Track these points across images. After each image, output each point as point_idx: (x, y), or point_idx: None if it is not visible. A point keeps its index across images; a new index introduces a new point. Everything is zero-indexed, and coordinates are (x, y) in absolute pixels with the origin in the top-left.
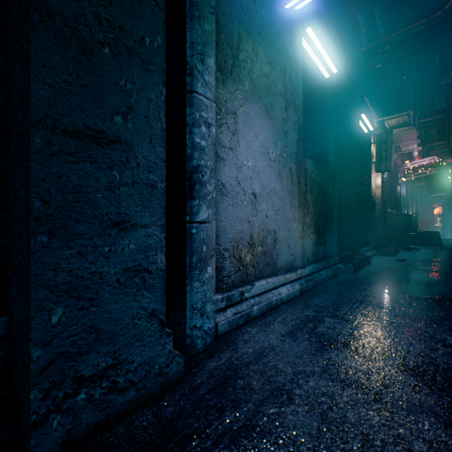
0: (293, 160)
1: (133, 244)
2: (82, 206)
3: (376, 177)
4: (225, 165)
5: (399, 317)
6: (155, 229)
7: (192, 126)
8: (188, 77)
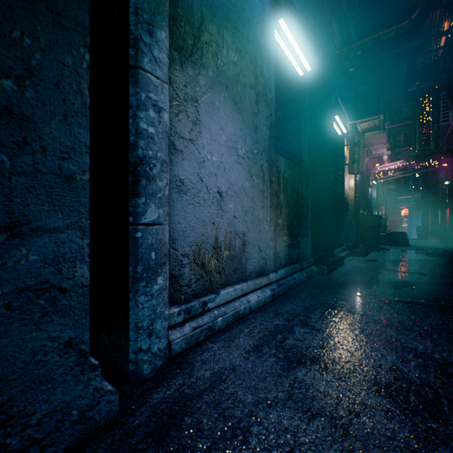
0: (264, 158)
1: (36, 255)
2: None
3: (349, 179)
4: (184, 159)
5: (370, 323)
6: (73, 233)
7: (136, 109)
8: (131, 49)
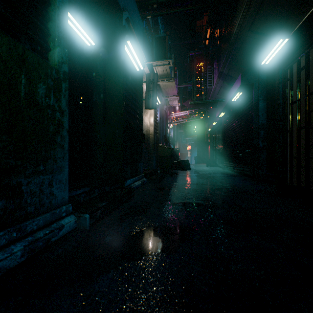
0: None
1: None
2: None
3: (150, 117)
4: None
5: None
6: None
7: None
8: None
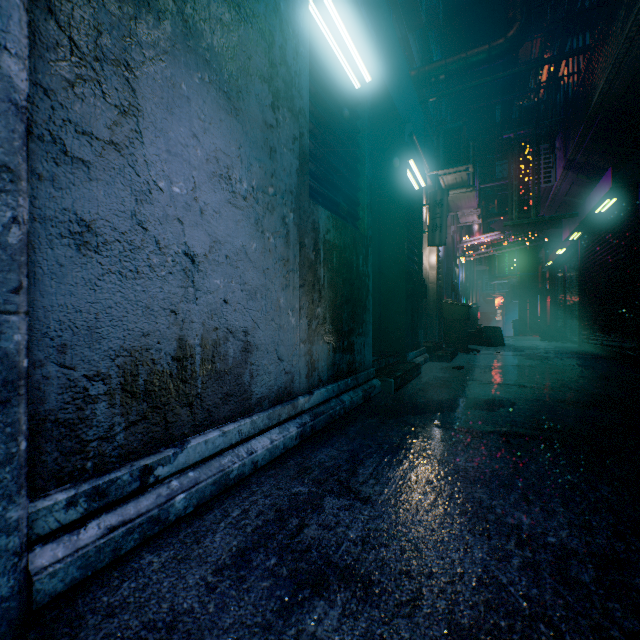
0: (290, 204)
1: None
2: None
3: (430, 254)
4: (94, 179)
5: (451, 478)
6: None
7: None
8: None
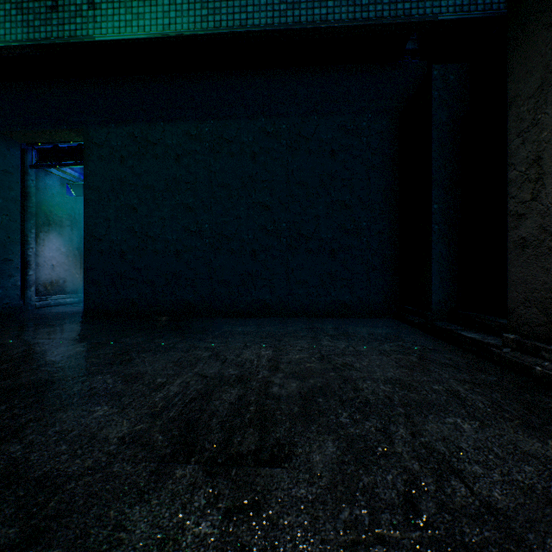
0: (77, 250)
1: (14, 280)
2: (5, 273)
3: None
4: (40, 257)
5: None
6: (19, 277)
7: (27, 250)
8: (26, 237)
